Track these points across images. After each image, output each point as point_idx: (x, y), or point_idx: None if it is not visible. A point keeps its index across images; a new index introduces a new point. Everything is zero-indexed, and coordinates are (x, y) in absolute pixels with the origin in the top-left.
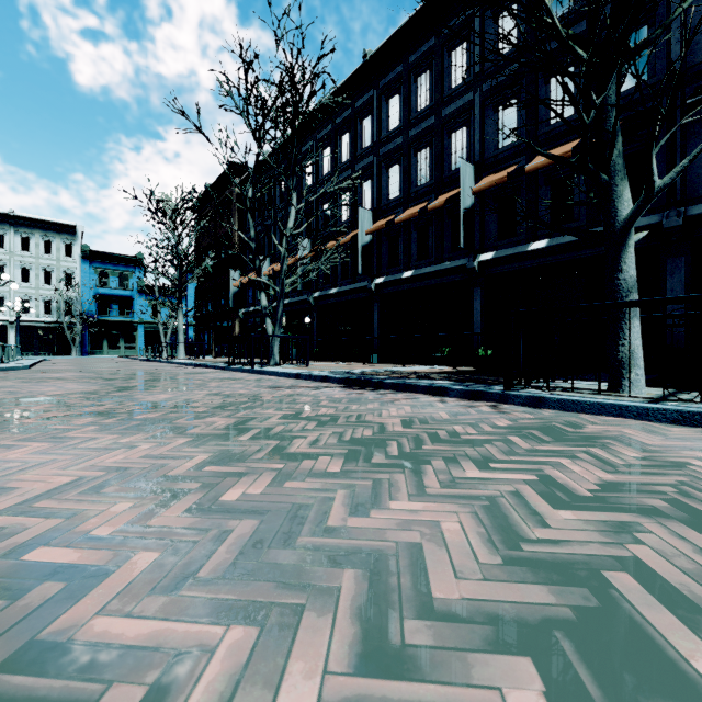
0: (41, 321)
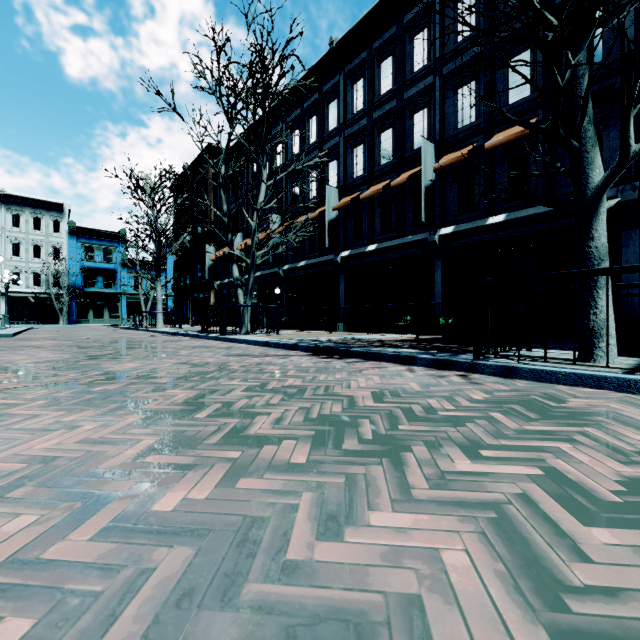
0: (30, 293)
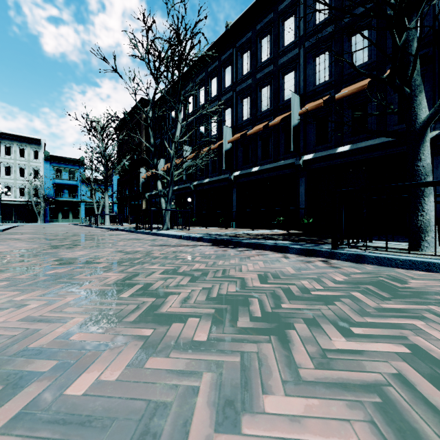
0: (17, 201)
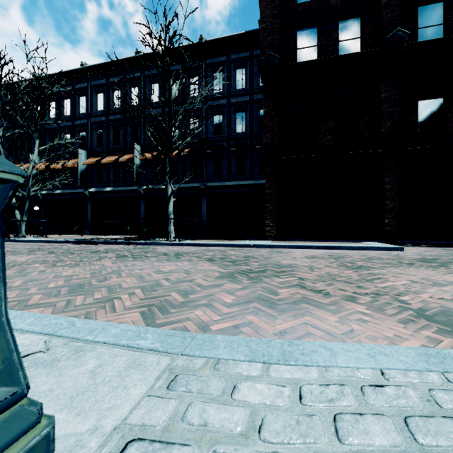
0: None
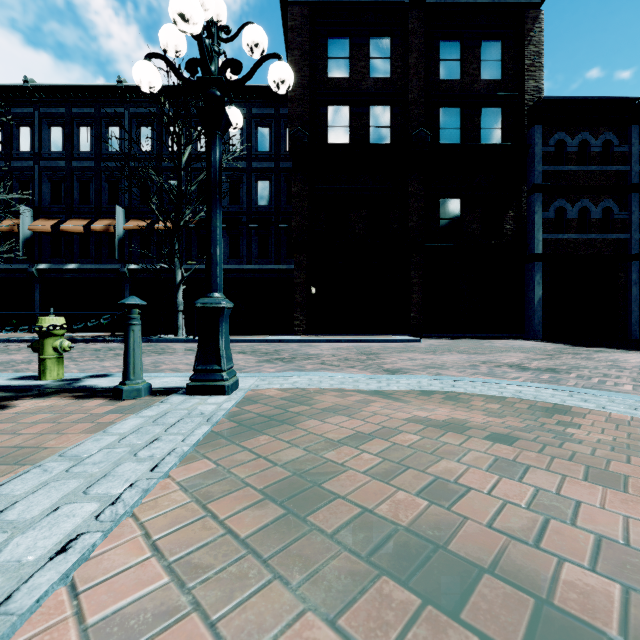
0: None
